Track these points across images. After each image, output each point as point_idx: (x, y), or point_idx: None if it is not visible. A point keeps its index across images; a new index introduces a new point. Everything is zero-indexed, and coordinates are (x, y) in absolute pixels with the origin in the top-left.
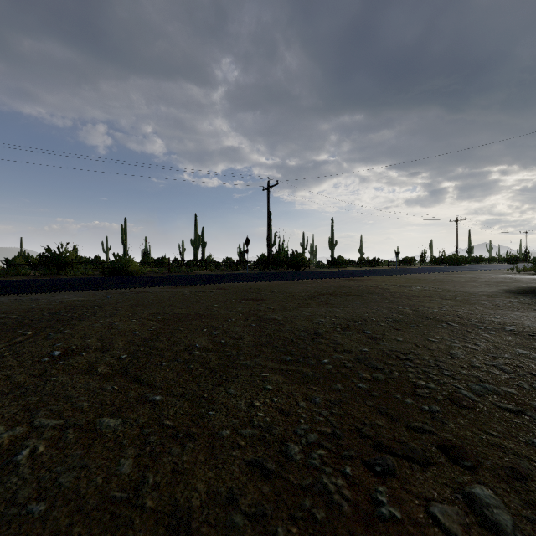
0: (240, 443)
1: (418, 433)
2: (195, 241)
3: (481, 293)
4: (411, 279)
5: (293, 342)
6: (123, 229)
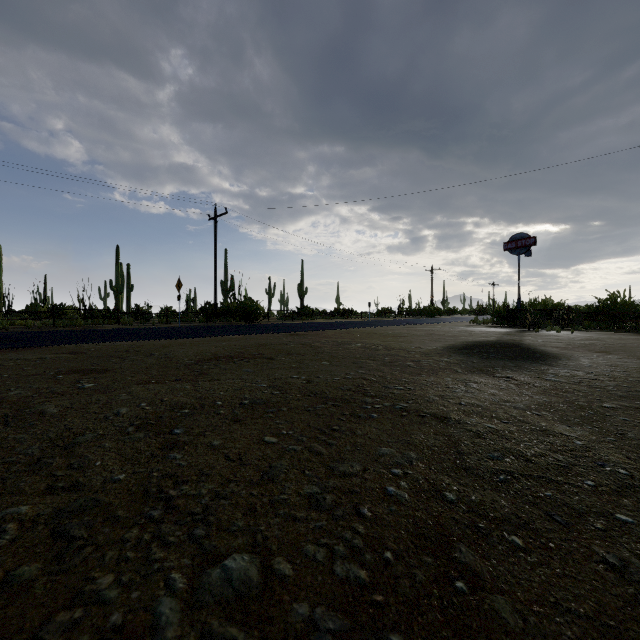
0: None
1: None
2: (117, 283)
3: (420, 350)
4: (367, 333)
5: None
6: None
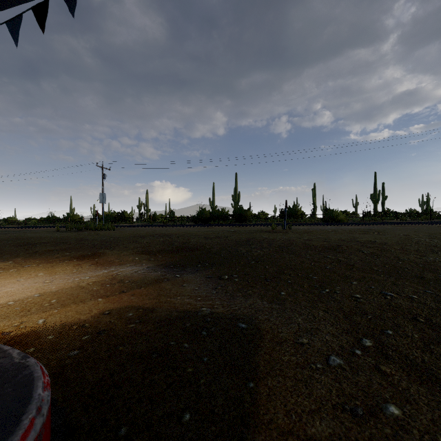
0: None
1: None
2: (374, 196)
3: None
4: None
5: None
6: (313, 191)
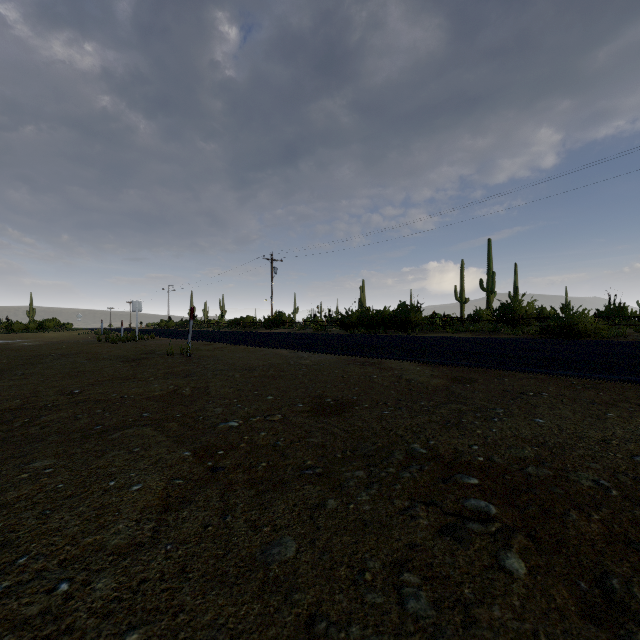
0: None
1: None
2: None
3: None
4: None
5: None
6: None
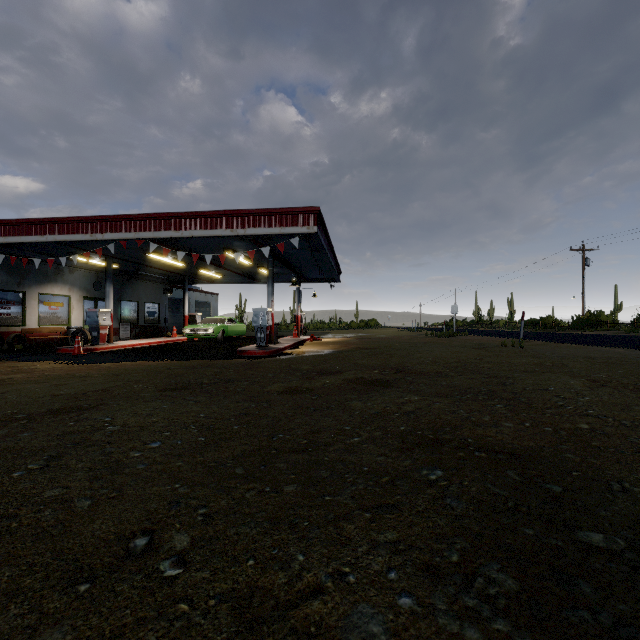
0: (414, 365)
1: (403, 373)
2: None
3: None
4: None
5: (475, 371)
6: None
